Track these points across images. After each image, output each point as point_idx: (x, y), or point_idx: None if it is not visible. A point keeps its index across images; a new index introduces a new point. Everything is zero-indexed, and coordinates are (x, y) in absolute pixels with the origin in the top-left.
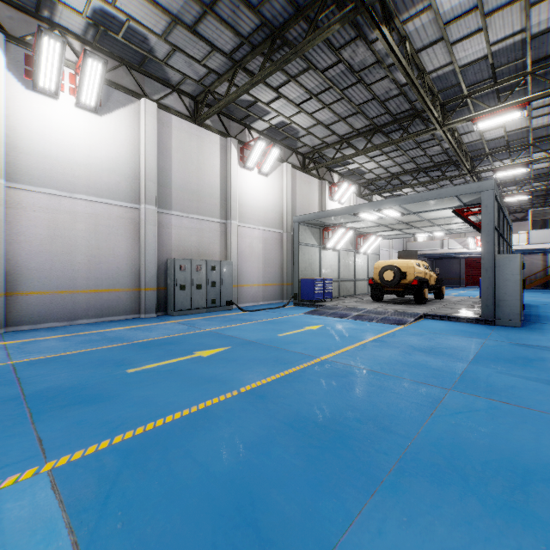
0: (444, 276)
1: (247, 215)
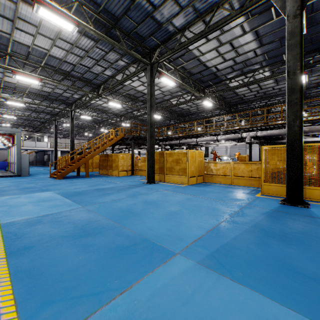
0: None
1: None
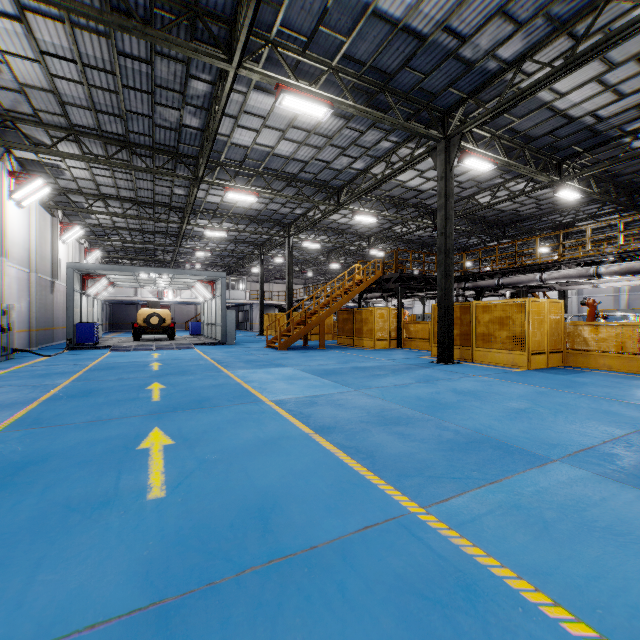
0: (123, 321)
1: (9, 251)
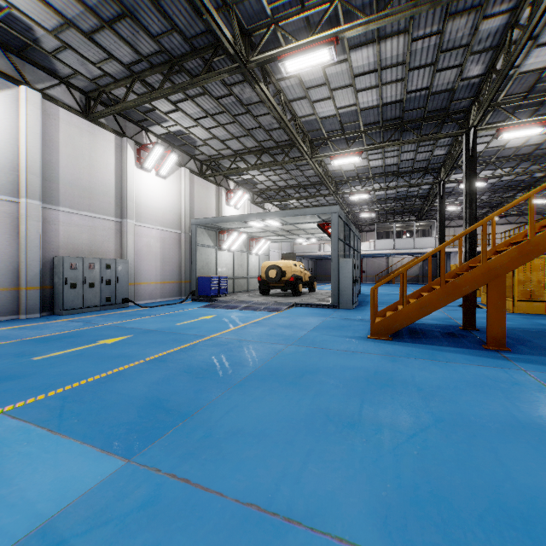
0: (323, 274)
1: (145, 215)
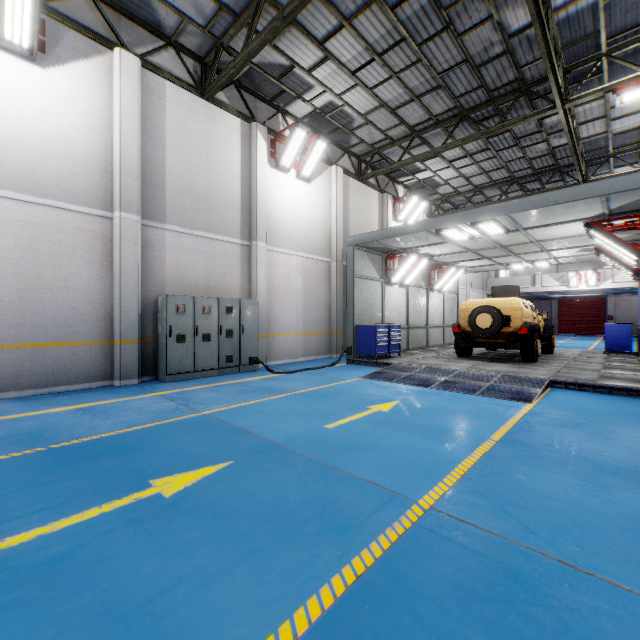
0: None
1: (281, 235)
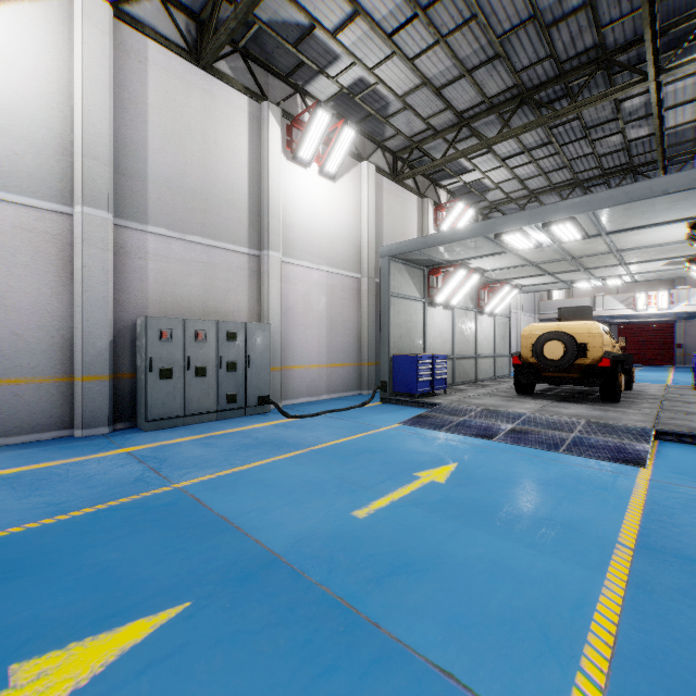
0: None
1: (300, 244)
